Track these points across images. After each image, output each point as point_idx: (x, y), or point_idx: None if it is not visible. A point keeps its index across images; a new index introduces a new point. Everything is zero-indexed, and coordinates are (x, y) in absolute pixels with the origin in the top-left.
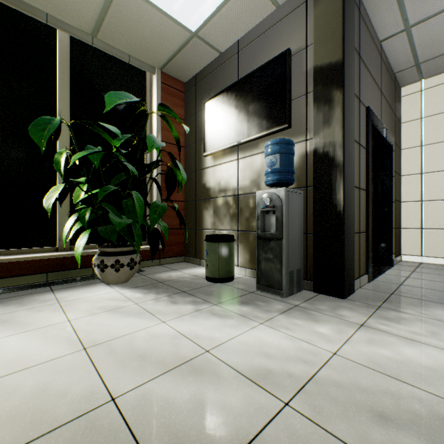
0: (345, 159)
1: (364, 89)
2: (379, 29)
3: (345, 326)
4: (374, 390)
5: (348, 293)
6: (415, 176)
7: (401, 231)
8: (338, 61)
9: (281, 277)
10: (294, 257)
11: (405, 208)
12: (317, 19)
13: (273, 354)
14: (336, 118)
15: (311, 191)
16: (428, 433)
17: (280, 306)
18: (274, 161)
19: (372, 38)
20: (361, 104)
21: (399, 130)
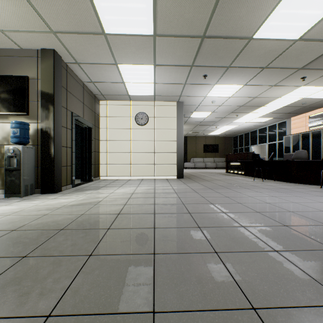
0: (56, 135)
1: (71, 104)
2: (81, 78)
3: (46, 200)
4: (42, 208)
5: (58, 191)
6: (105, 141)
7: (100, 165)
8: (52, 94)
9: (20, 188)
10: (29, 178)
11: (102, 155)
12: (43, 69)
13: (7, 210)
14: (51, 117)
15: (40, 147)
16: (50, 209)
17: (18, 200)
18: (16, 131)
19: (77, 81)
20: (68, 111)
21: (99, 119)
